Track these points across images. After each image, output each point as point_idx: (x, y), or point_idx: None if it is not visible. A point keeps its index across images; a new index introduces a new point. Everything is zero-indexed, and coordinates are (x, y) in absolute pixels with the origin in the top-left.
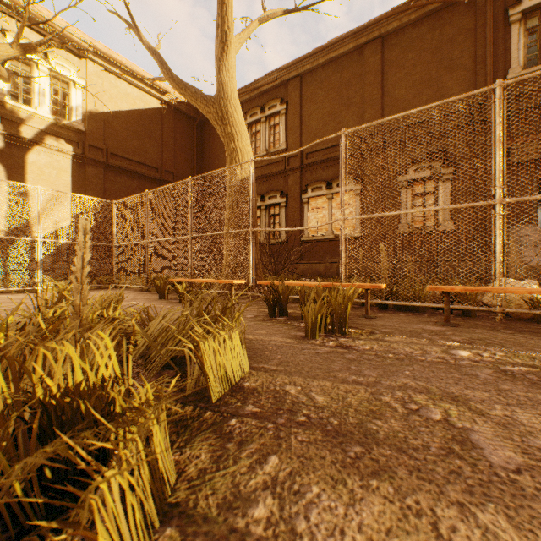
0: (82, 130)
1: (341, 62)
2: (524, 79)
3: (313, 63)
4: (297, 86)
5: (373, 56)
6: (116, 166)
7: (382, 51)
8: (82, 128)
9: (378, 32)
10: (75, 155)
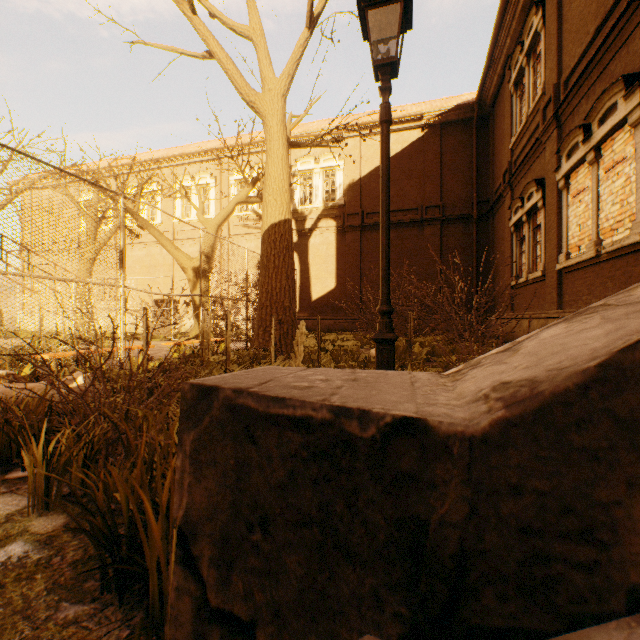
0: (342, 204)
1: None
2: None
3: None
4: None
5: None
6: (368, 224)
7: None
8: (342, 202)
9: None
10: (337, 228)
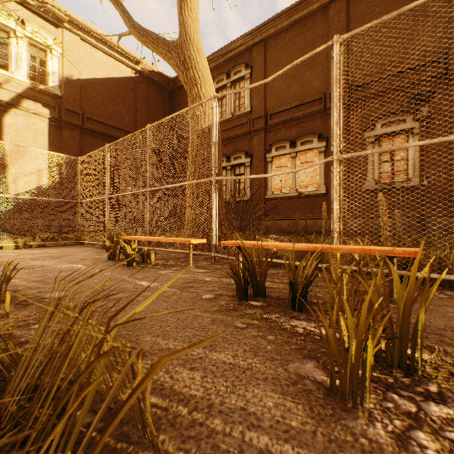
0: (58, 95)
1: (304, 24)
2: None
3: (277, 27)
4: (261, 51)
5: (337, 14)
6: (91, 129)
7: (347, 8)
8: (58, 93)
9: None
10: (52, 119)
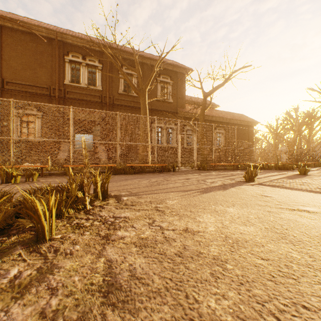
0: None
1: None
2: (71, 86)
3: None
4: None
5: None
6: None
7: (2, 33)
8: None
9: None
10: None
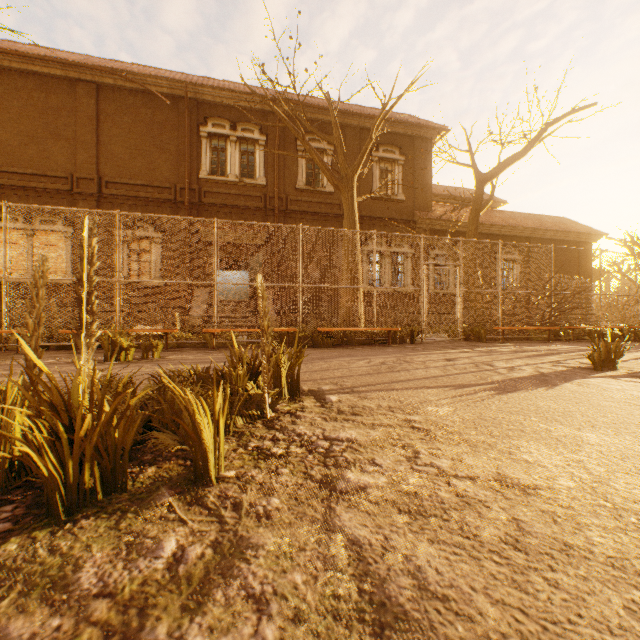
0: None
1: (47, 82)
2: (210, 182)
3: (3, 61)
4: None
5: (88, 98)
6: None
7: (99, 98)
8: None
9: (93, 77)
10: None
